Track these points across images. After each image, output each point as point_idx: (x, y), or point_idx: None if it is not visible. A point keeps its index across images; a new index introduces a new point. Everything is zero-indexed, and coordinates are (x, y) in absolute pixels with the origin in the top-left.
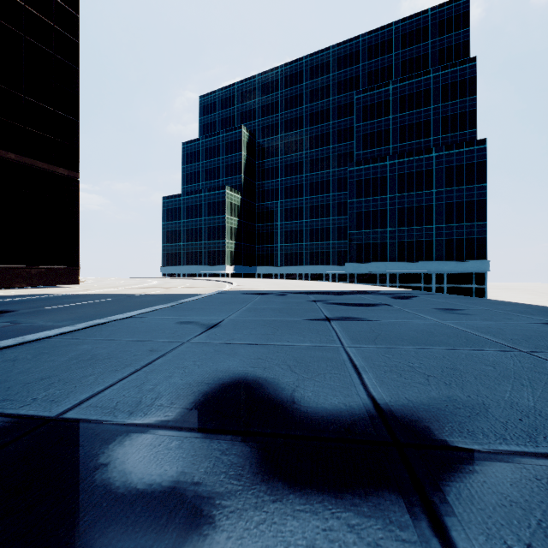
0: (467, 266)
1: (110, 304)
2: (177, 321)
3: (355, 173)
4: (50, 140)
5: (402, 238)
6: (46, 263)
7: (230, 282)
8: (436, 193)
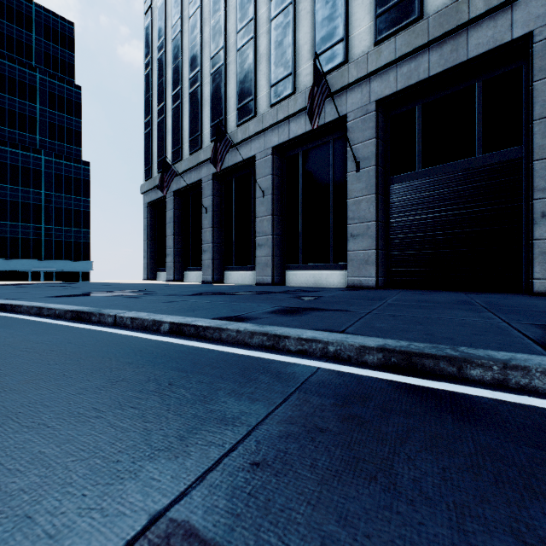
0: (75, 266)
1: None
2: None
3: None
4: None
5: (4, 233)
6: None
7: None
8: (45, 194)
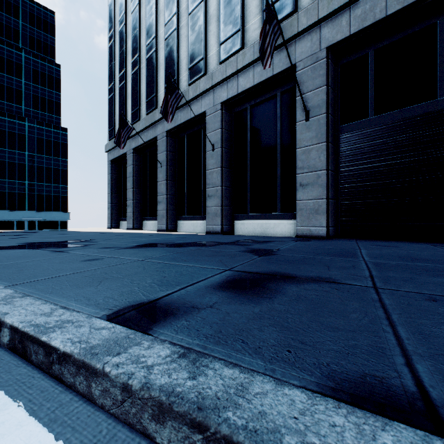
0: (54, 216)
1: None
2: None
3: None
4: None
5: None
6: None
7: None
8: (29, 155)
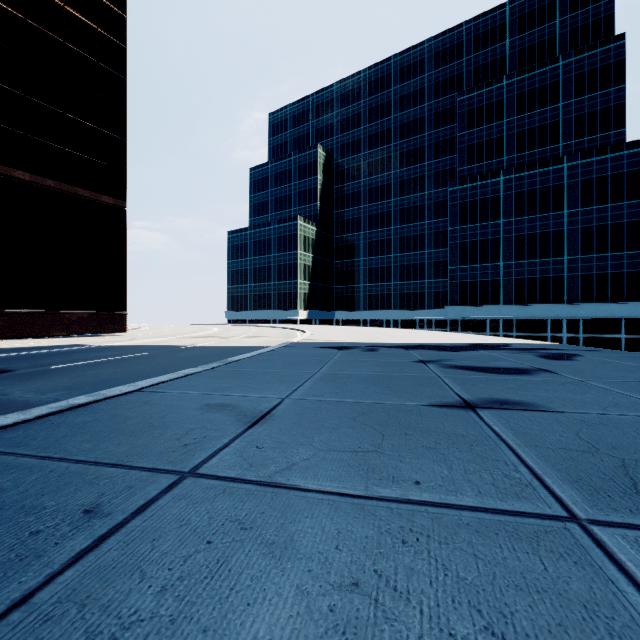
0: (612, 310)
1: (140, 361)
2: (203, 403)
3: (458, 194)
4: (93, 164)
5: (520, 274)
6: (89, 307)
7: (303, 330)
8: (568, 214)
